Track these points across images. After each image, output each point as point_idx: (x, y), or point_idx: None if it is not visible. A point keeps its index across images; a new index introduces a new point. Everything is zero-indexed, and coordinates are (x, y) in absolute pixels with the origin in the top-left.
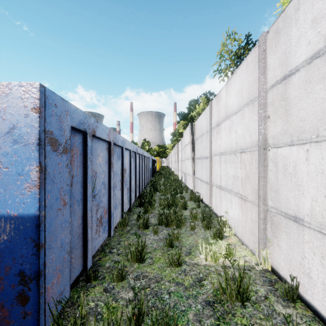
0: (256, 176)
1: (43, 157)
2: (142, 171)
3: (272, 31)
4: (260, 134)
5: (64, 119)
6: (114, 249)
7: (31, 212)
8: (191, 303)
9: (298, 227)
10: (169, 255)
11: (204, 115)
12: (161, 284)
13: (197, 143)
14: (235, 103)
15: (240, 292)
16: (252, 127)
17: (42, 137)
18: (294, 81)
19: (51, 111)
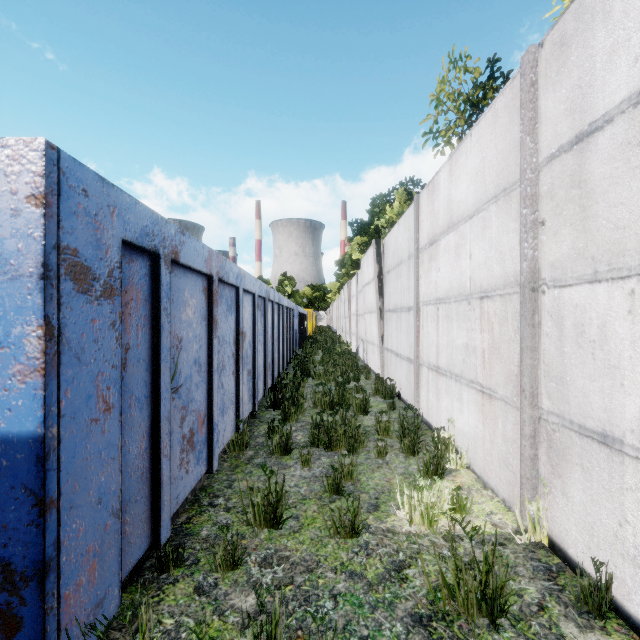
0: (515, 347)
1: (53, 306)
2: (279, 337)
3: (551, 43)
4: (524, 259)
5: (106, 223)
6: (220, 499)
7: (27, 428)
8: (381, 620)
9: (611, 456)
10: (335, 514)
11: (402, 223)
12: (316, 576)
13: (389, 281)
14: (469, 196)
15: (486, 595)
16: (506, 244)
17: (52, 262)
18: (600, 144)
19: (75, 205)
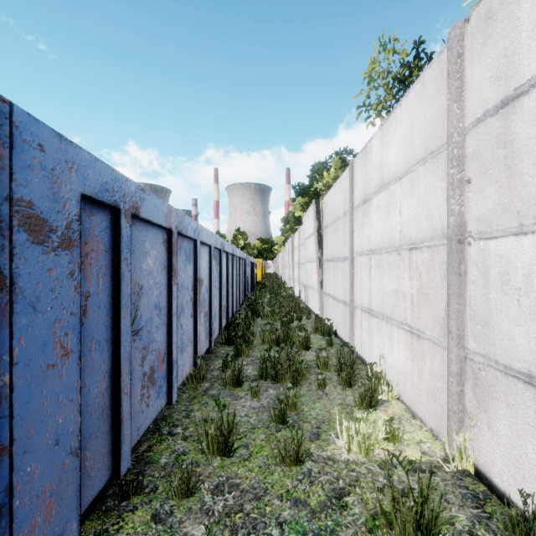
0: (442, 293)
1: (5, 256)
2: (233, 283)
3: (477, 18)
4: (451, 214)
5: (64, 178)
6: (179, 428)
7: None
8: None
9: None
10: (280, 444)
11: (339, 185)
12: (264, 504)
13: (327, 235)
14: (399, 159)
15: (421, 525)
16: (433, 201)
17: (3, 213)
18: (526, 107)
19: (29, 159)
